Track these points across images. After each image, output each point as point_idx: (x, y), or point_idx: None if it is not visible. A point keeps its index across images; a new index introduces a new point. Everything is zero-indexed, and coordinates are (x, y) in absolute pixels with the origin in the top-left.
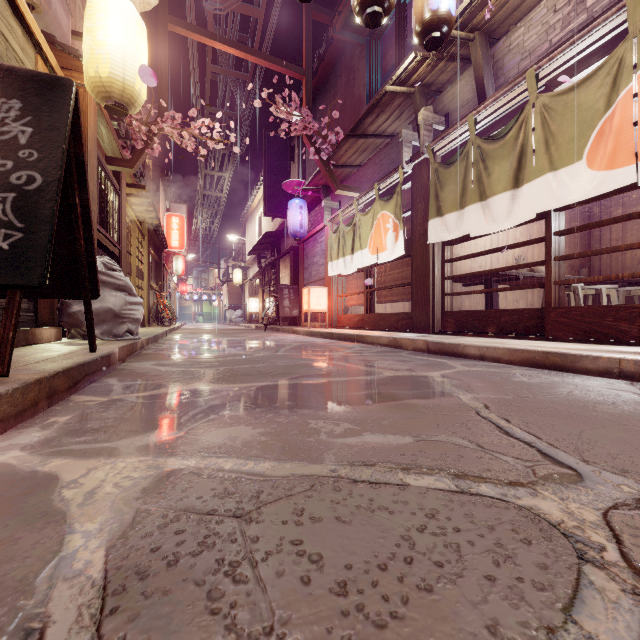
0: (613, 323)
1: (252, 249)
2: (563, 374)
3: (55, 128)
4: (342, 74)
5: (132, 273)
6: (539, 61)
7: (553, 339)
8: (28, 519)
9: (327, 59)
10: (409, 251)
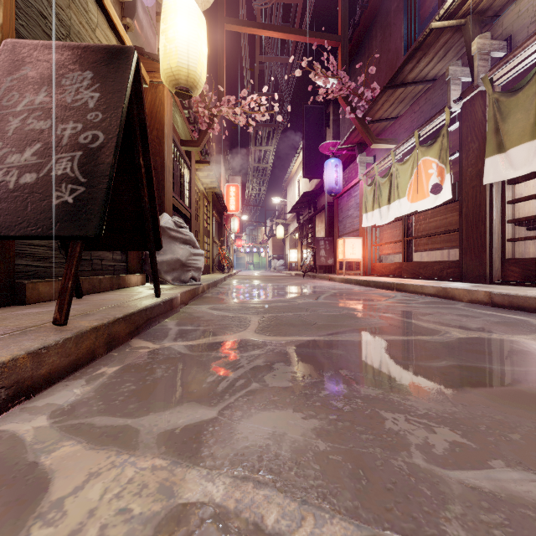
0: None
1: (292, 208)
2: None
3: (117, 91)
4: (377, 34)
5: (200, 231)
6: None
7: None
8: None
9: (361, 24)
10: (457, 195)
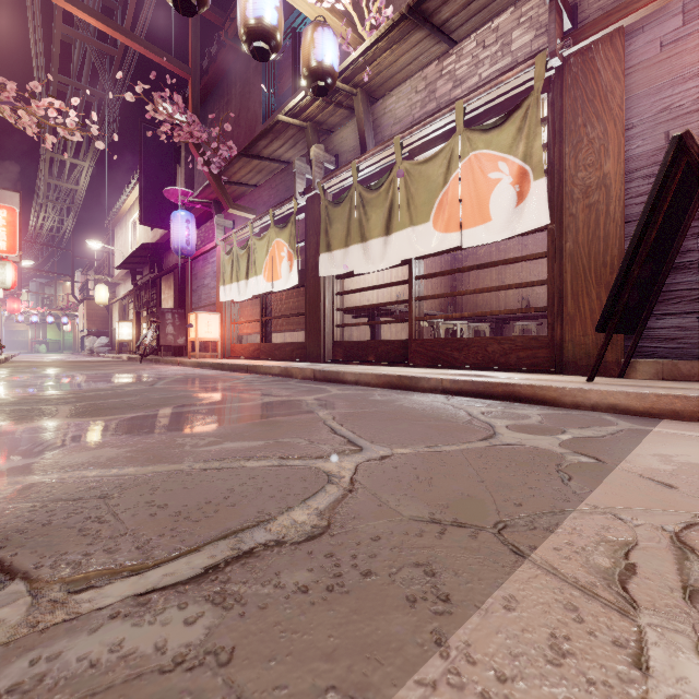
0: (450, 352)
1: (123, 262)
2: (409, 393)
3: None
4: (237, 83)
5: None
6: (404, 131)
7: (413, 366)
8: None
9: (219, 61)
10: (303, 281)
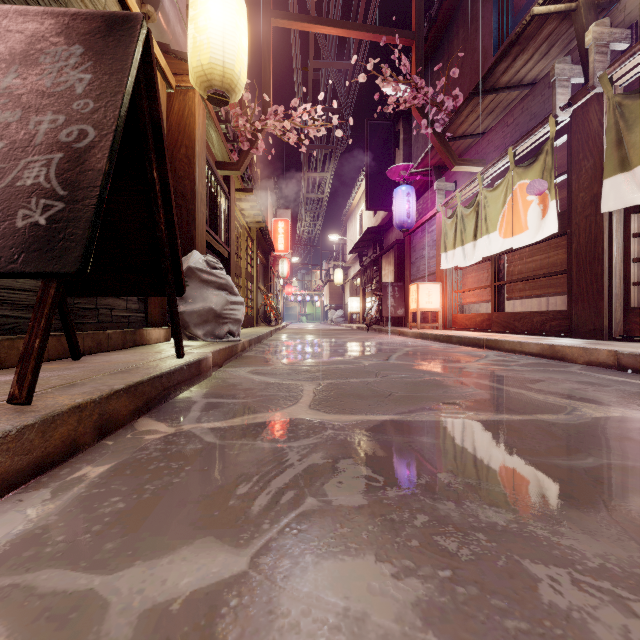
0: None
1: (353, 247)
2: None
3: (117, 71)
4: (459, 31)
5: (241, 275)
6: None
7: None
8: None
9: (440, 19)
10: (564, 228)
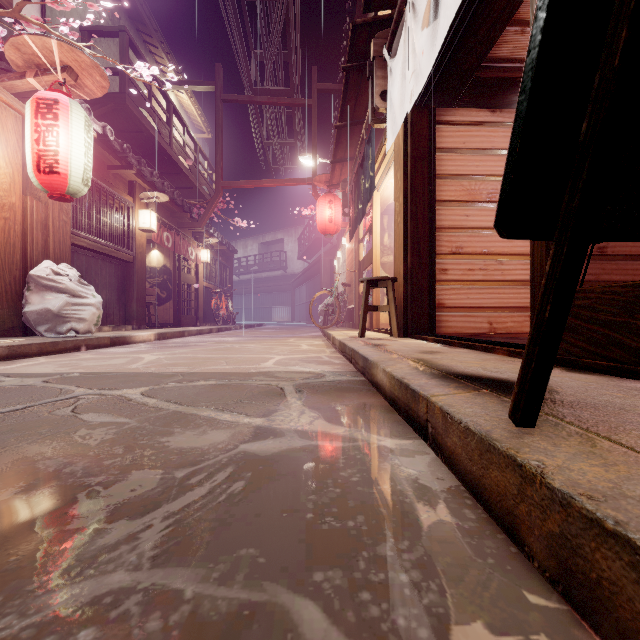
0: None
1: None
2: None
3: None
4: None
5: None
6: None
7: None
8: (323, 408)
9: None
10: None
